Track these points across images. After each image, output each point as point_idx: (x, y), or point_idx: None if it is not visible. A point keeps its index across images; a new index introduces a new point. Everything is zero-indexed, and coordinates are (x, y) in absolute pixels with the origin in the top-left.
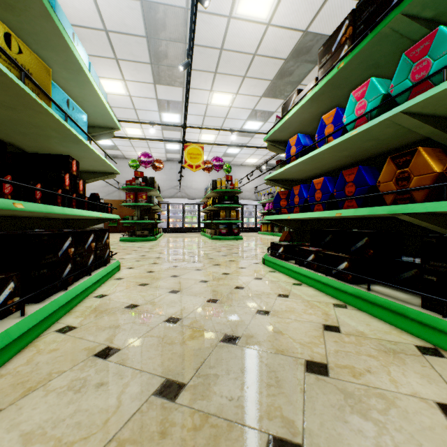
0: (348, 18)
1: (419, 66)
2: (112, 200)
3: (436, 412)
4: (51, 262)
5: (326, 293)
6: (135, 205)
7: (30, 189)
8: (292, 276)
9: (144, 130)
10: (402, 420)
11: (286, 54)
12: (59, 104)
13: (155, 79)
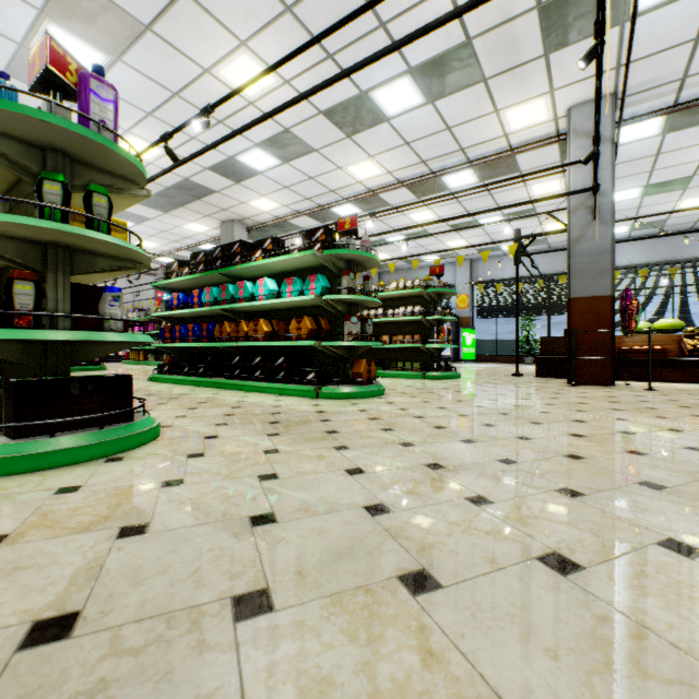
0: (204, 252)
1: (224, 294)
2: None
3: (212, 394)
4: None
5: (194, 386)
6: None
7: None
8: (175, 383)
9: None
10: (203, 395)
11: (168, 184)
12: None
13: None
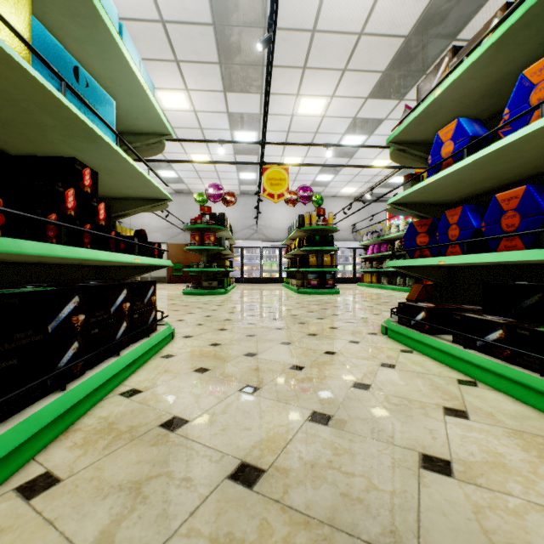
0: None
1: None
2: (176, 244)
3: None
4: (28, 344)
5: None
6: (201, 249)
7: None
8: (448, 363)
9: (213, 156)
10: None
11: (408, 27)
12: (57, 70)
13: (225, 86)
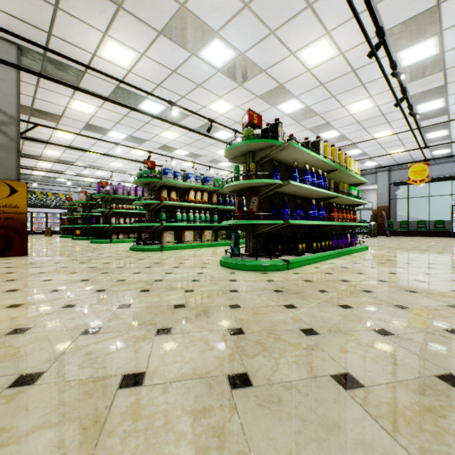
0: None
1: None
2: None
3: None
4: None
5: None
6: None
7: None
8: None
9: None
10: None
11: (31, 136)
12: None
13: None
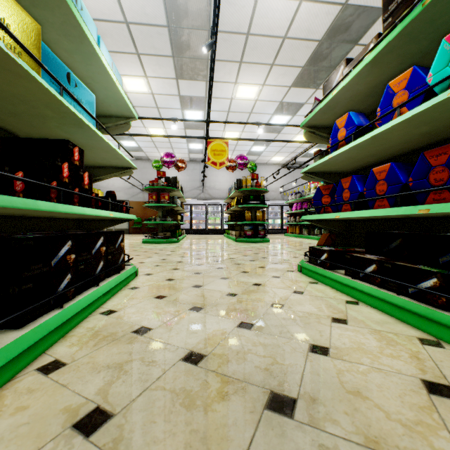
0: None
1: None
2: (136, 202)
3: None
4: (39, 273)
5: (399, 319)
6: (157, 206)
7: (4, 177)
8: (341, 290)
9: (167, 129)
10: None
11: (321, 34)
12: (56, 76)
13: (177, 74)
